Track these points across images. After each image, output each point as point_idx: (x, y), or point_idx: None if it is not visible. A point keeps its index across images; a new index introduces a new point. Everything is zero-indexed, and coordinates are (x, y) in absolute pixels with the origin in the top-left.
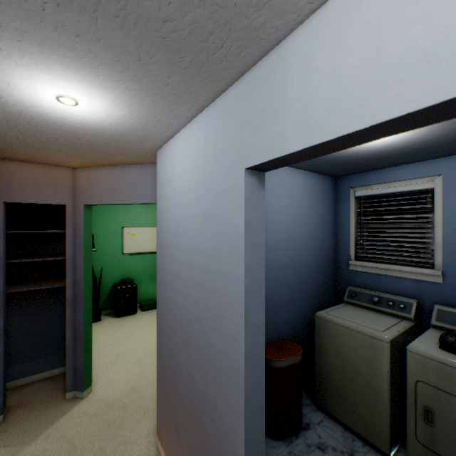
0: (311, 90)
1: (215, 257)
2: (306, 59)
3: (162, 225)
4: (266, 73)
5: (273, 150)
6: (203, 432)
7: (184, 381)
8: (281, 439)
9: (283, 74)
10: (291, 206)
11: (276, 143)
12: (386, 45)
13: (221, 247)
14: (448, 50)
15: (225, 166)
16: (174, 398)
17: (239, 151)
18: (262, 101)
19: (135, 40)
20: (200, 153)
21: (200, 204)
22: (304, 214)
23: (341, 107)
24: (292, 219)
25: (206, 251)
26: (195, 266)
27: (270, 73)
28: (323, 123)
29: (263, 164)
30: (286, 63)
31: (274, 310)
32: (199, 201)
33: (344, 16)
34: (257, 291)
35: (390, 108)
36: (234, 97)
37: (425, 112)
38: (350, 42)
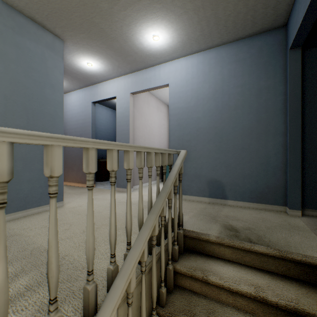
0: (101, 92)
1: (85, 120)
2: (101, 88)
3: (65, 117)
4: (95, 87)
5: (96, 100)
6: (82, 159)
7: (75, 153)
8: (102, 181)
9: (98, 89)
10: (106, 119)
11: (97, 99)
12: (107, 90)
13: (87, 117)
14: (111, 93)
15: (87, 101)
16: (71, 162)
17: (90, 99)
18: (95, 91)
19: (73, 79)
20: (81, 98)
21: (81, 109)
22: (111, 122)
23: (104, 96)
24: (107, 123)
25: (82, 119)
26: (79, 124)
27: (96, 88)
28: (102, 97)
29: (95, 102)
30: (98, 87)
31: (101, 150)
32: (80, 109)
33: (104, 85)
34: (94, 124)
35: (108, 97)
36: (89, 89)
37: (110, 98)
38: (105, 88)
